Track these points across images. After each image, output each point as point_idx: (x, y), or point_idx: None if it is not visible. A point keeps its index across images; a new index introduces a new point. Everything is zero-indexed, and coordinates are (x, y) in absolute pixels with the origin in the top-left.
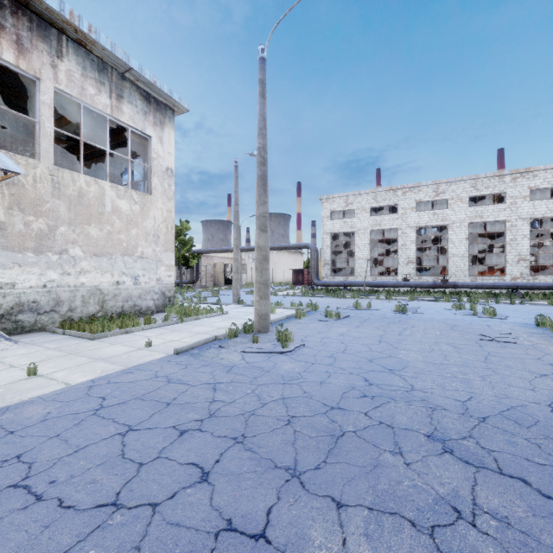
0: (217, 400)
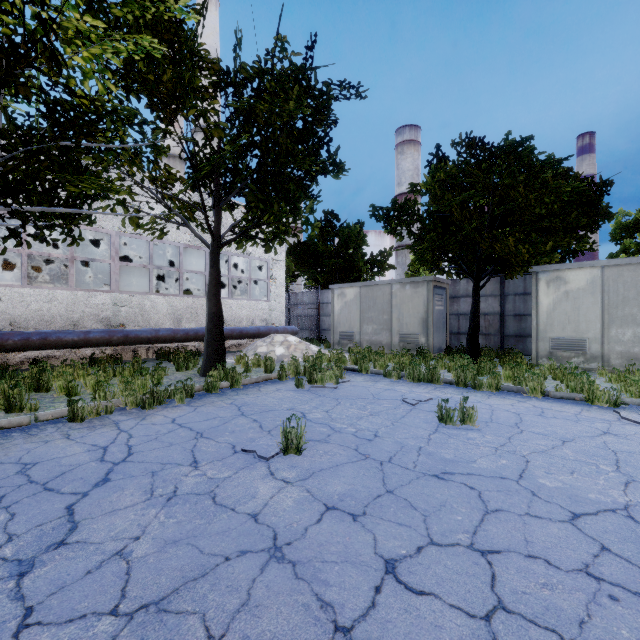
0: None
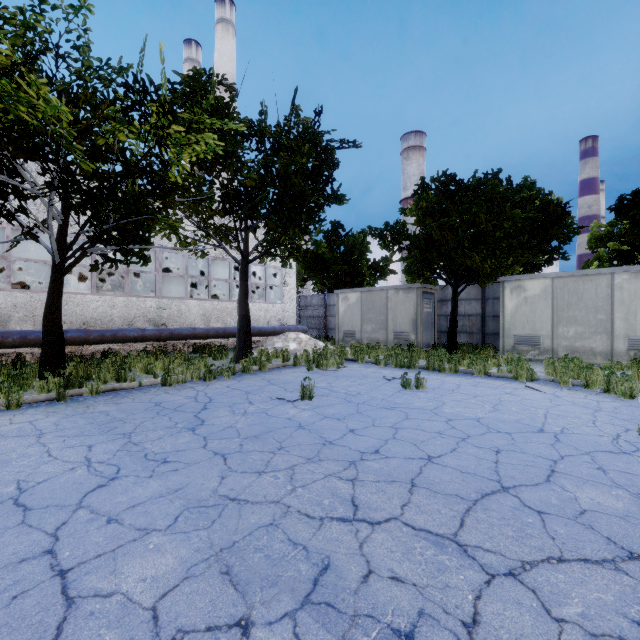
0: (349, 479)
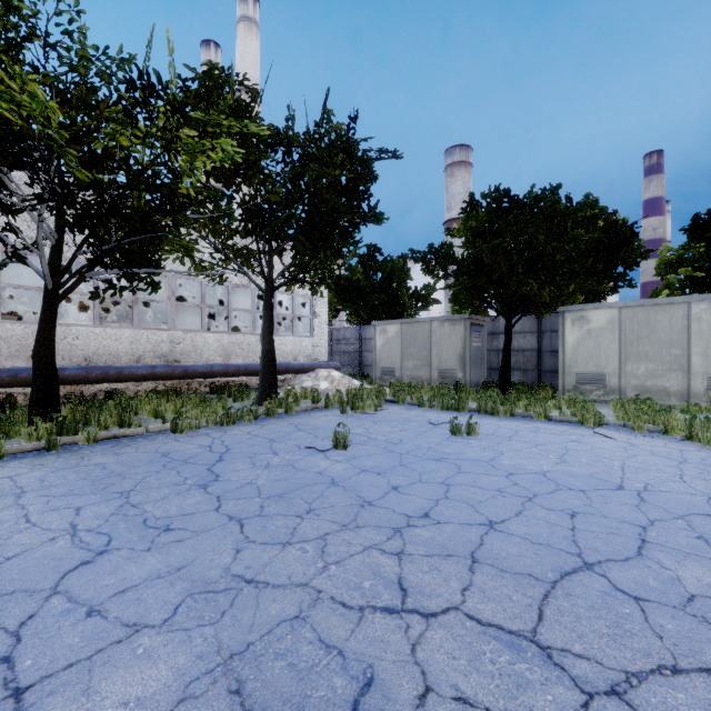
0: (394, 553)
